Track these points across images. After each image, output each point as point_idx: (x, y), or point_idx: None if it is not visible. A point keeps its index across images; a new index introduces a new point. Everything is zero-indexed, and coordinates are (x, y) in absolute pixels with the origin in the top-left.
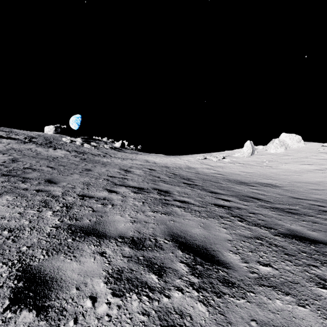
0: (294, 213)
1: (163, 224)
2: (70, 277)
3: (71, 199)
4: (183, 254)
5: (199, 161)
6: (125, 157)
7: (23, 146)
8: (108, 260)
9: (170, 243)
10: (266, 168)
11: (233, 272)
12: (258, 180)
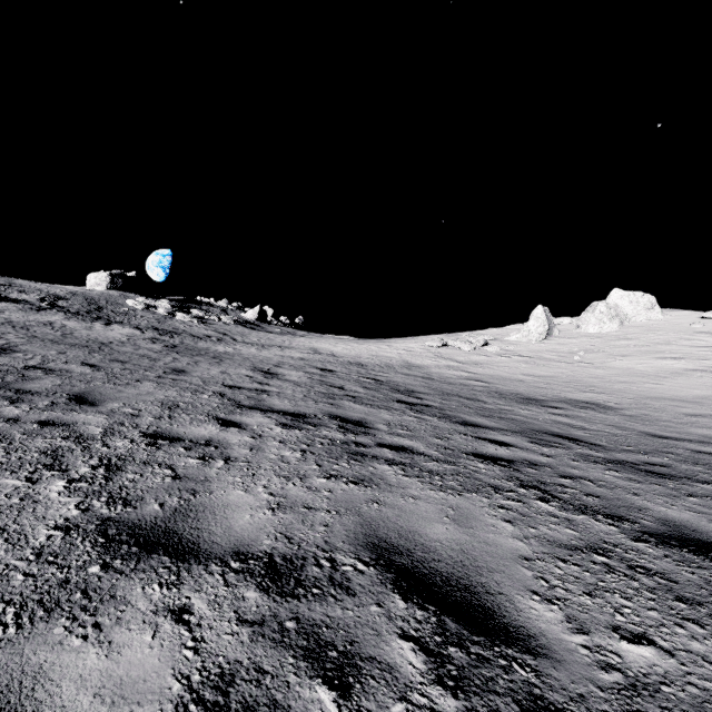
0: (663, 476)
1: (353, 513)
2: (66, 709)
3: (125, 444)
4: (407, 609)
5: (431, 350)
6: (267, 341)
7: (34, 317)
8: (195, 636)
9: (371, 572)
10: (580, 366)
11: (552, 667)
12: (565, 394)
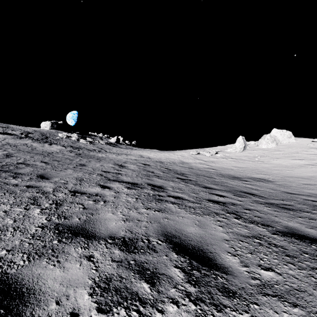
0: (289, 209)
1: (157, 222)
2: (50, 288)
3: (62, 195)
4: (177, 257)
5: (192, 156)
6: (120, 152)
7: (19, 141)
8: (96, 265)
9: (164, 244)
10: (258, 163)
11: (233, 278)
12: (250, 175)
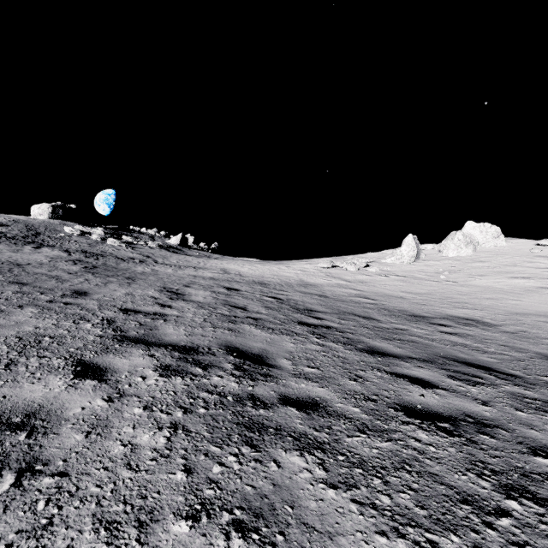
0: None
1: None
2: None
3: None
4: None
5: (323, 271)
6: (184, 263)
7: None
8: None
9: None
10: (448, 284)
11: None
12: (444, 310)
